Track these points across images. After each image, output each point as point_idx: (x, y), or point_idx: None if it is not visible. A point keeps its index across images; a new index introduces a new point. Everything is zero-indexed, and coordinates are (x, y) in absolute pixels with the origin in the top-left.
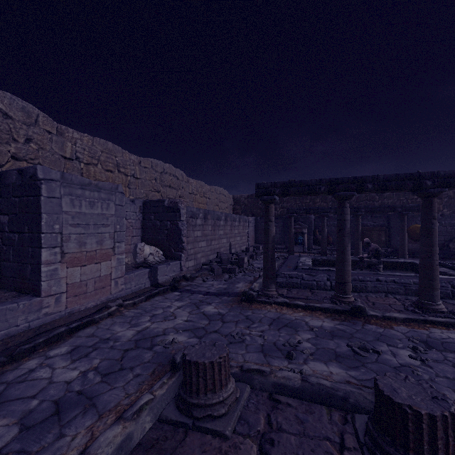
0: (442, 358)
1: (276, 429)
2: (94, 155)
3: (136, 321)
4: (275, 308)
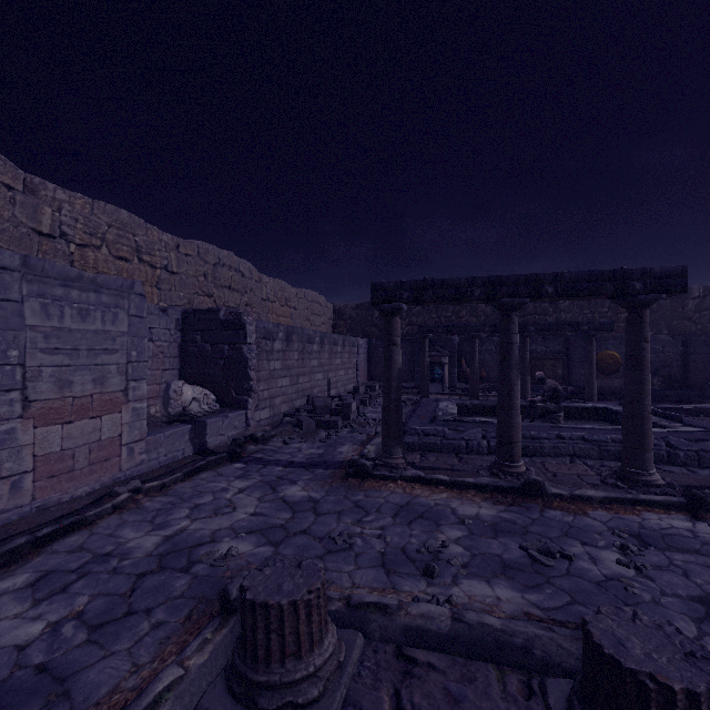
0: (666, 562)
1: None
2: (96, 231)
3: (163, 519)
4: (402, 486)
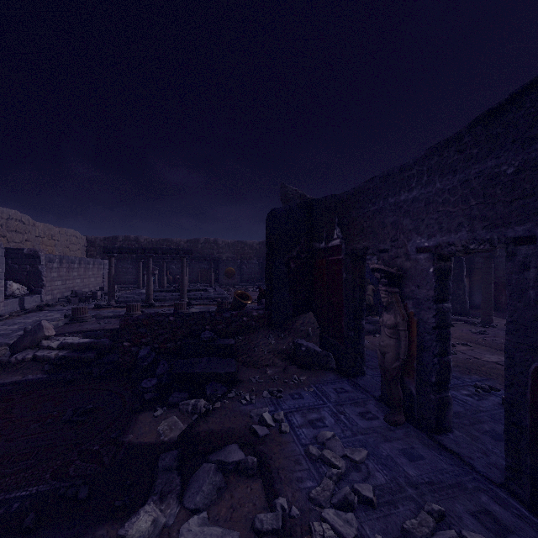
0: (169, 311)
1: (102, 320)
2: None
3: (28, 319)
4: (113, 309)
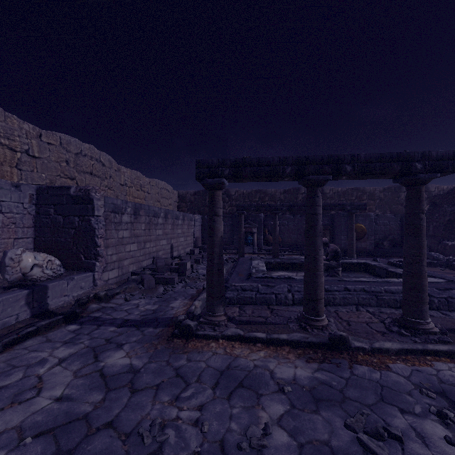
0: None
1: None
2: None
3: None
4: (223, 346)
